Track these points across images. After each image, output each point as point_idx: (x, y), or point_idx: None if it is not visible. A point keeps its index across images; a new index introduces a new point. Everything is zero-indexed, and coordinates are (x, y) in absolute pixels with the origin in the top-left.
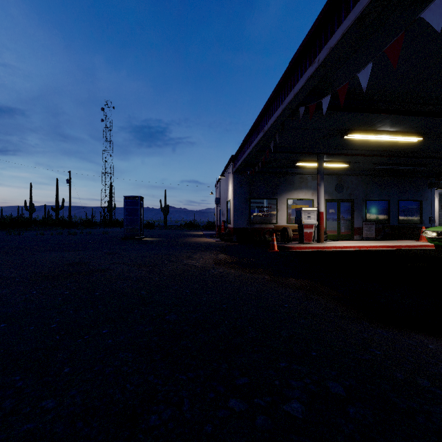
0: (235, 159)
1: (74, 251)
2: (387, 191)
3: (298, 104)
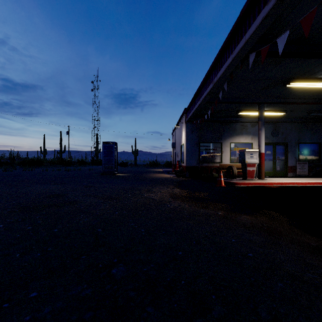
0: (187, 111)
1: (60, 184)
2: (318, 135)
3: (248, 52)
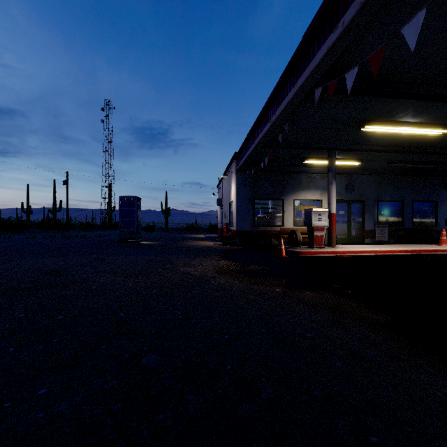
0: (238, 157)
1: (58, 257)
2: (401, 191)
3: (313, 86)
